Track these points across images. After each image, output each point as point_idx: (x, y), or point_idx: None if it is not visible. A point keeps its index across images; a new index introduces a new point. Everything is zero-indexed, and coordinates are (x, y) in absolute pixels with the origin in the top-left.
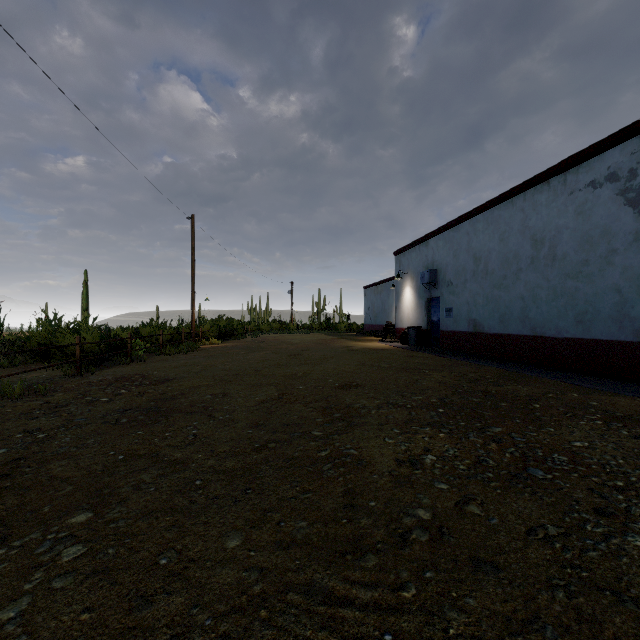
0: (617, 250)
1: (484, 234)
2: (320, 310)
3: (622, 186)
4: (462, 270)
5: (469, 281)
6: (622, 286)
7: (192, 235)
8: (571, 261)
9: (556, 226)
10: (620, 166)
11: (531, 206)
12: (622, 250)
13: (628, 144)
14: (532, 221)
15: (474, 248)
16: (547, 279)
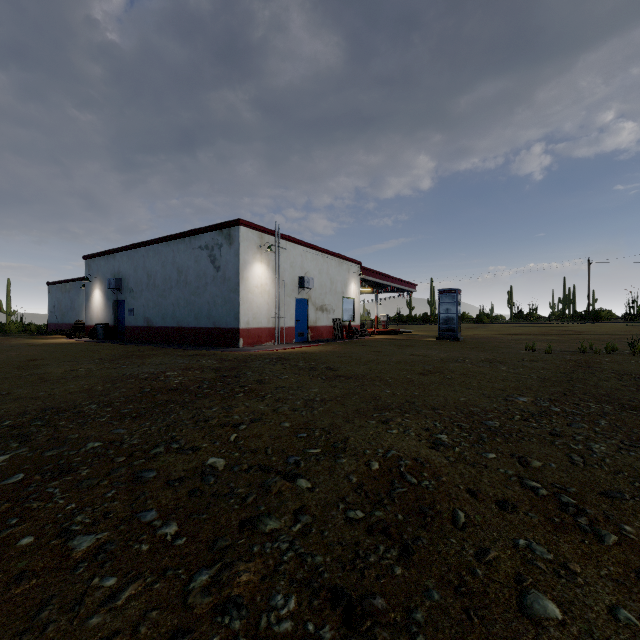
0: (208, 283)
1: (154, 260)
2: None
3: (210, 253)
4: (140, 282)
5: (145, 290)
6: (210, 301)
7: None
8: (193, 286)
9: (188, 265)
10: (209, 243)
11: (177, 250)
12: (210, 284)
13: (212, 234)
14: (178, 259)
15: (148, 268)
16: (184, 294)
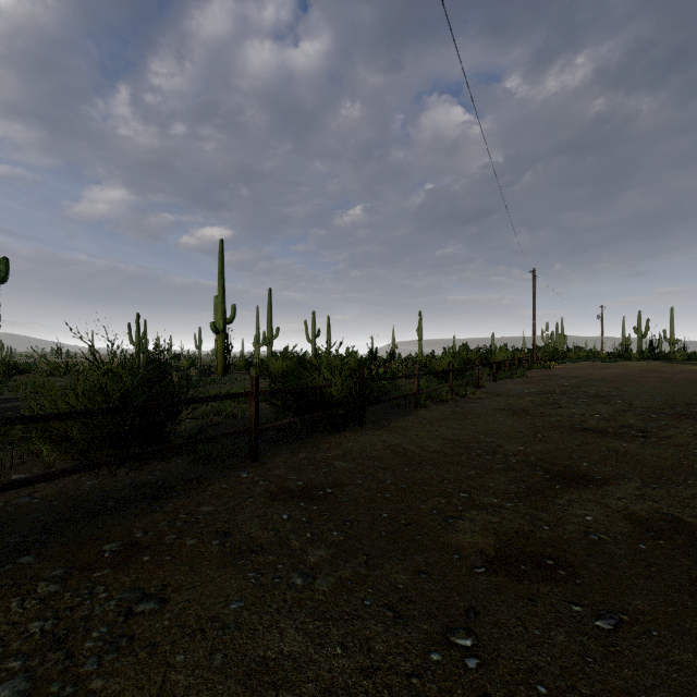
0: None
1: None
2: (640, 336)
3: None
4: None
5: None
6: None
7: (533, 284)
8: None
9: None
10: None
11: None
12: None
13: None
14: None
15: None
16: None
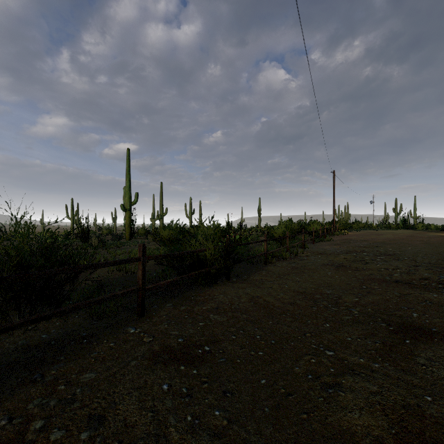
0: None
1: None
2: (396, 214)
3: None
4: None
5: None
6: None
7: (333, 180)
8: None
9: None
10: None
11: None
12: None
13: None
14: None
15: None
16: None
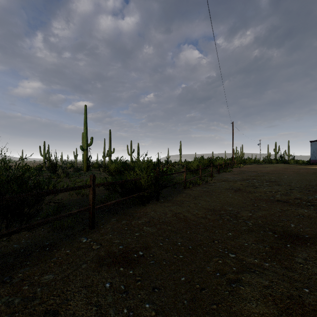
0: None
1: None
2: (276, 153)
3: None
4: None
5: None
6: None
7: (232, 129)
8: None
9: None
10: None
11: None
12: None
13: None
14: None
15: None
16: None
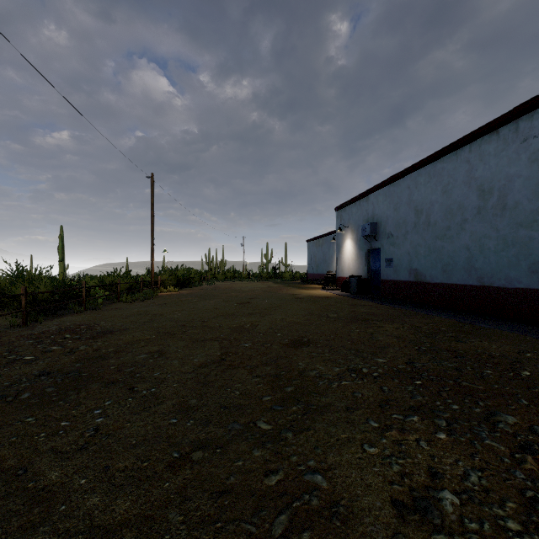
0: None
1: (426, 187)
2: (268, 261)
3: None
4: (403, 222)
5: (410, 233)
6: None
7: (151, 192)
8: (524, 210)
9: (506, 175)
10: None
11: (477, 157)
12: None
13: None
14: (479, 171)
15: (415, 201)
16: (496, 229)
